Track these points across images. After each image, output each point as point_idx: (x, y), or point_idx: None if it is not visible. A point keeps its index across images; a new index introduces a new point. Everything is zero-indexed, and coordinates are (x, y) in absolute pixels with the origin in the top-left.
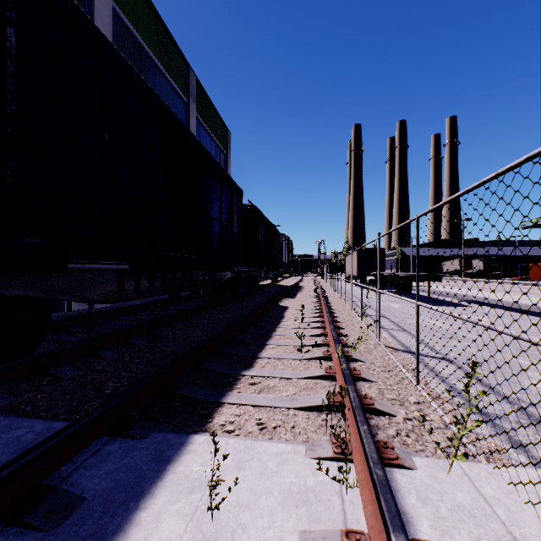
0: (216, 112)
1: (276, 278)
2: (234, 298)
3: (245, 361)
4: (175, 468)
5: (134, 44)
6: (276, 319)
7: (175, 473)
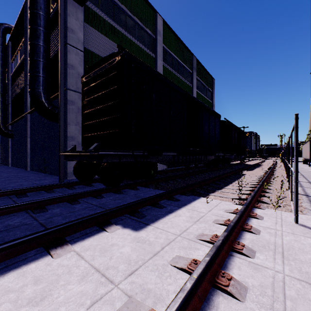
0: (206, 71)
1: (243, 160)
2: (216, 169)
3: (218, 188)
4: (198, 200)
5: (170, 57)
6: (236, 178)
7: (198, 200)
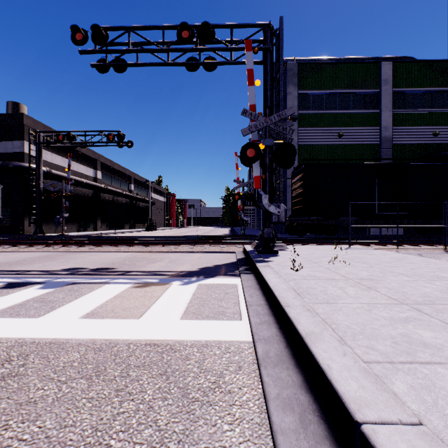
0: None
1: None
2: None
3: None
4: None
5: (411, 95)
6: None
7: None
